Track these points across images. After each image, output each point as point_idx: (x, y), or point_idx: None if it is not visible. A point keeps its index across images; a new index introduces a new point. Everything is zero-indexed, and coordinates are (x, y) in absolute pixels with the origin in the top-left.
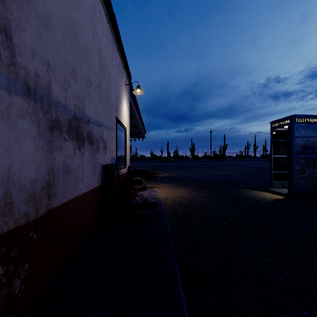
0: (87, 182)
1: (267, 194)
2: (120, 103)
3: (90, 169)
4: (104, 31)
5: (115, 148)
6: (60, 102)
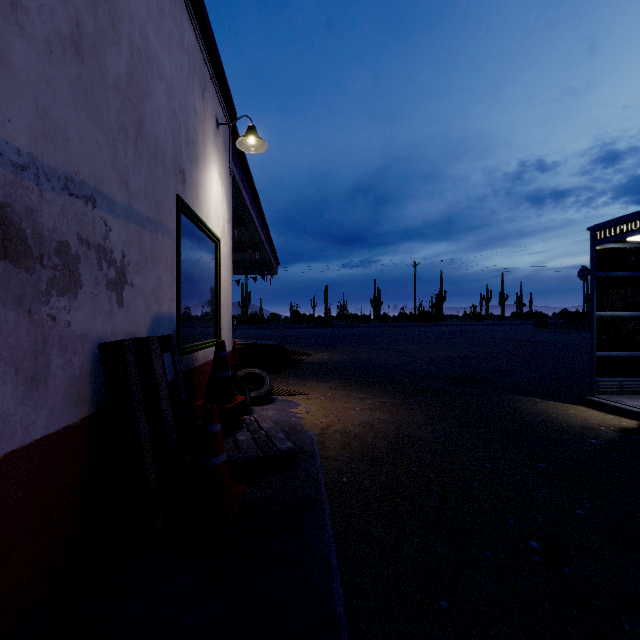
0: None
1: (586, 412)
2: (194, 163)
3: (5, 364)
4: None
5: (175, 290)
6: None
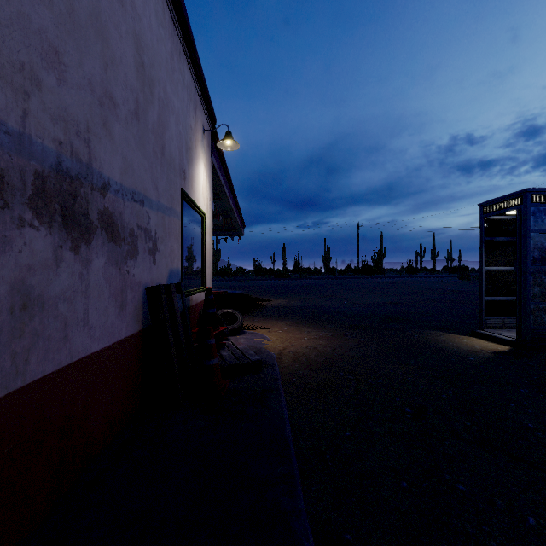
0: (103, 326)
1: (475, 341)
2: (190, 163)
3: (112, 296)
4: (152, 3)
5: (180, 253)
6: (2, 122)
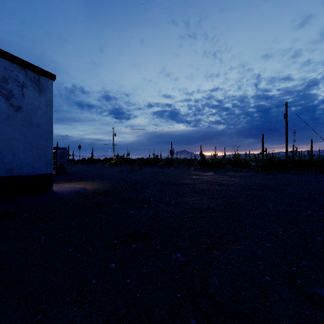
0: None
1: None
2: None
3: None
4: None
5: None
6: None
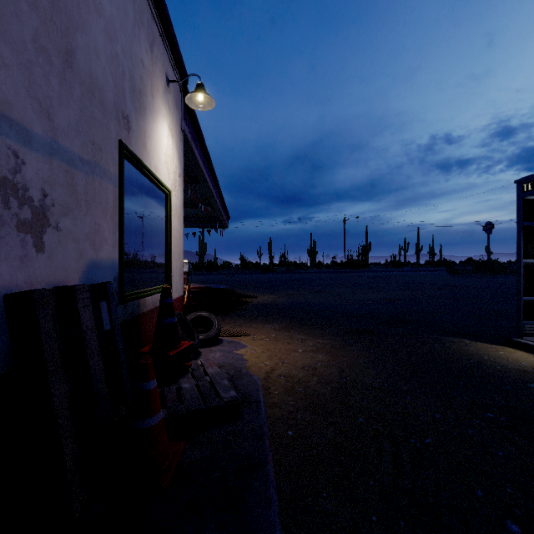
0: None
1: (515, 353)
2: (141, 112)
3: None
4: None
5: (117, 236)
6: None
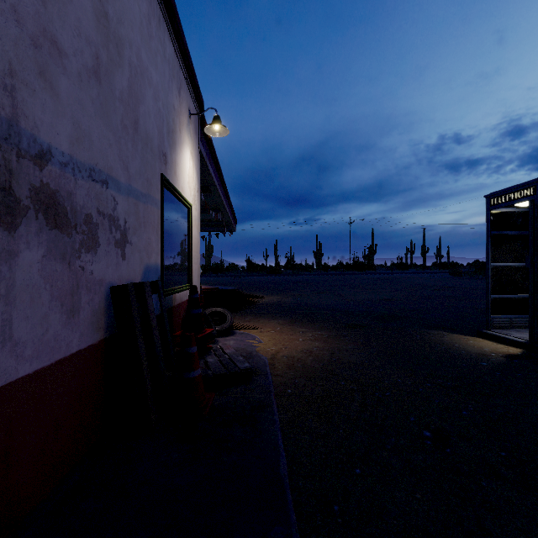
0: (39, 340)
1: (482, 342)
2: (173, 147)
3: (56, 300)
4: None
5: (159, 246)
6: None
